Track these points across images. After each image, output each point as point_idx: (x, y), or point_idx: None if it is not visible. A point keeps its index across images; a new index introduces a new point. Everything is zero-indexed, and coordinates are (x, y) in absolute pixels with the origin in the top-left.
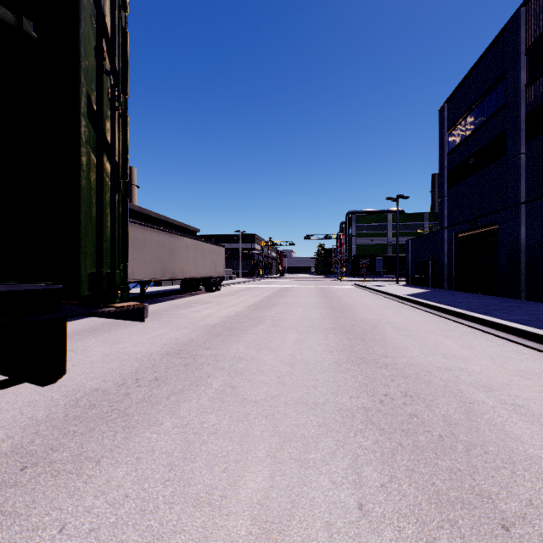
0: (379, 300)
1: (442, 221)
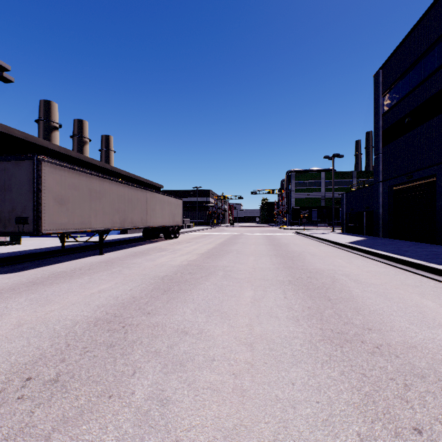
0: (324, 248)
1: (377, 176)
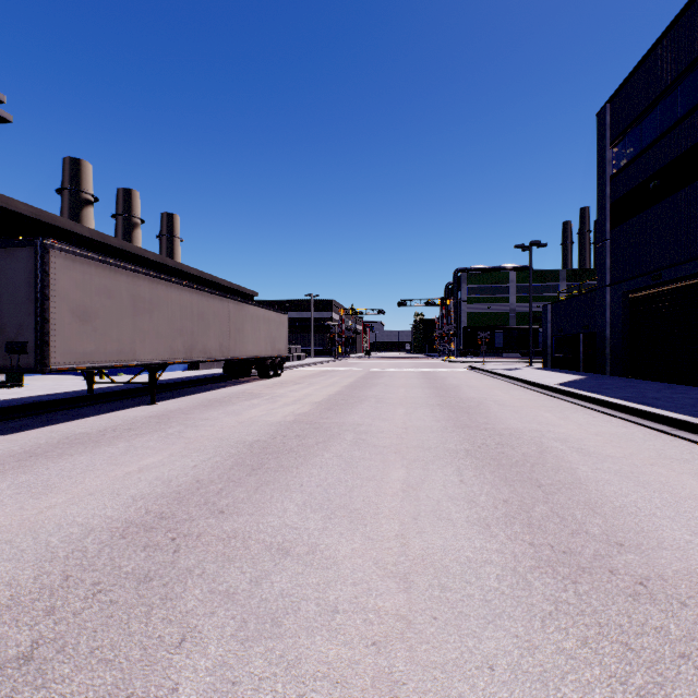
0: (518, 393)
1: (602, 276)
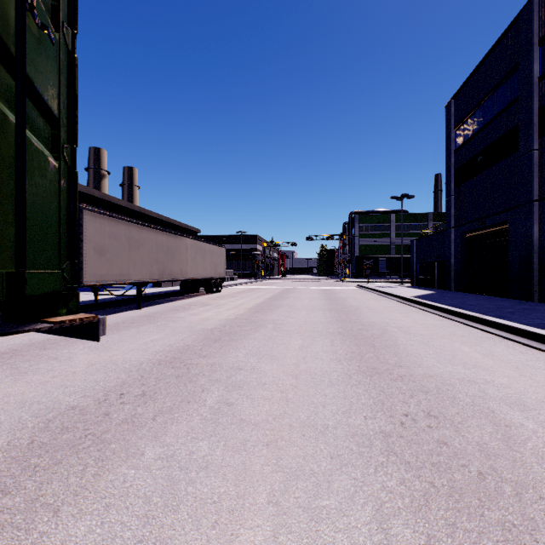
0: (385, 302)
1: (449, 221)
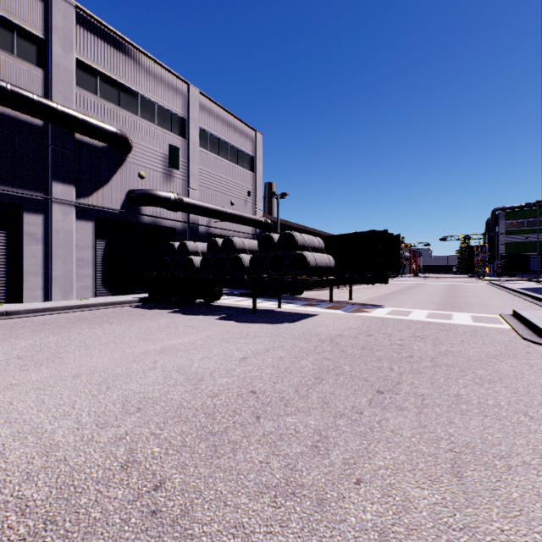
0: (491, 291)
1: None
